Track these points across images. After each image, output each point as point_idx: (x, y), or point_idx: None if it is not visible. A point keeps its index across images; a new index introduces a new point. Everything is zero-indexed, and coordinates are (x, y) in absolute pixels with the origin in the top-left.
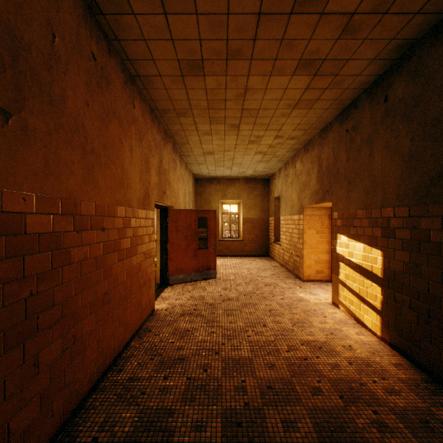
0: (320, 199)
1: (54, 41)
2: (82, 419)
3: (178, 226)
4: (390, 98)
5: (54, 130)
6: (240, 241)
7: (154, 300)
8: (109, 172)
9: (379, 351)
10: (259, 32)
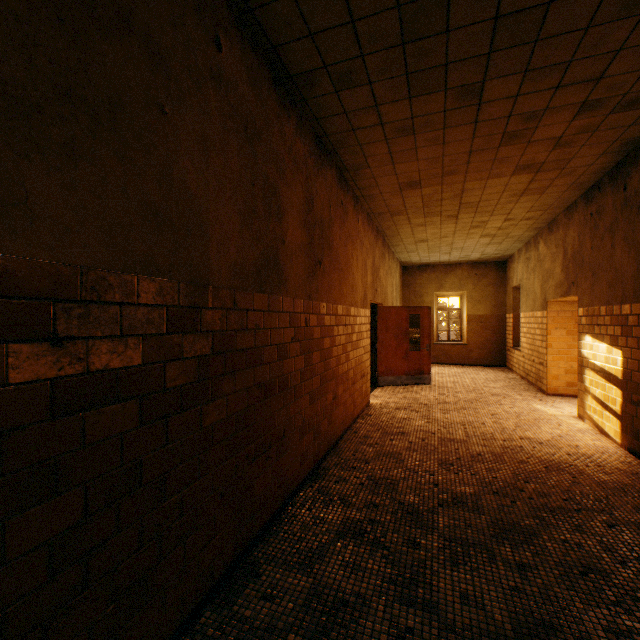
0: (565, 292)
1: (330, 210)
2: (341, 447)
3: (387, 325)
4: (628, 188)
5: (330, 264)
6: (462, 346)
7: (369, 394)
8: (347, 281)
9: (611, 452)
10: (471, 159)
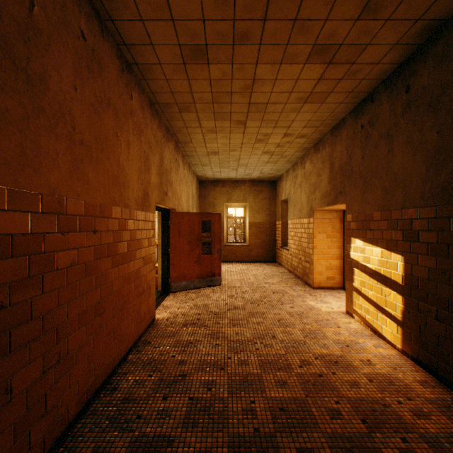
0: (332, 201)
1: (32, 9)
2: (68, 449)
3: (180, 230)
4: (413, 88)
5: (32, 114)
6: (246, 246)
7: (154, 309)
8: (102, 167)
9: (401, 366)
10: (269, 10)
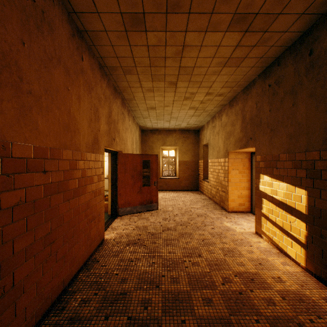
0: (244, 145)
1: None
2: None
3: (126, 167)
4: (316, 51)
5: None
6: (176, 179)
7: (104, 232)
8: (52, 115)
9: (307, 283)
10: None
